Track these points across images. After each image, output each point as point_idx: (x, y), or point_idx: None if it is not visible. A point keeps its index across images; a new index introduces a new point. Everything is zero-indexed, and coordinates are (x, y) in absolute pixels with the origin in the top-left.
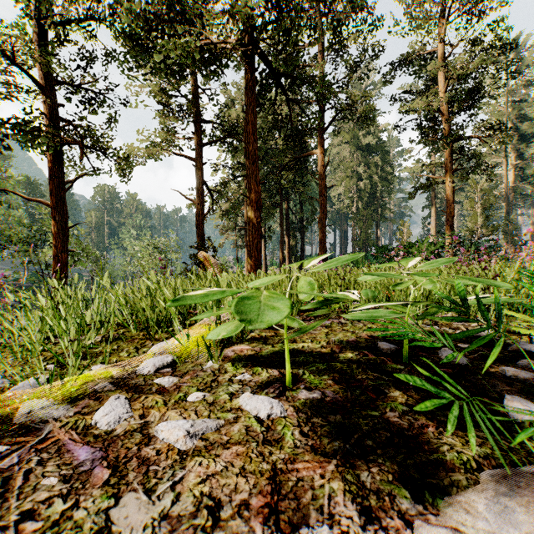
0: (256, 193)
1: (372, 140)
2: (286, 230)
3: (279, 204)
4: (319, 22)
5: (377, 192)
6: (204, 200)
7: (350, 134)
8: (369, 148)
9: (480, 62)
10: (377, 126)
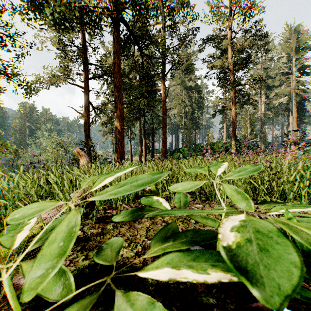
0: (120, 110)
1: (192, 84)
2: (143, 134)
3: (139, 118)
4: (162, 9)
5: (195, 113)
6: (89, 114)
7: (181, 80)
8: (191, 88)
9: (250, 42)
10: (195, 76)
